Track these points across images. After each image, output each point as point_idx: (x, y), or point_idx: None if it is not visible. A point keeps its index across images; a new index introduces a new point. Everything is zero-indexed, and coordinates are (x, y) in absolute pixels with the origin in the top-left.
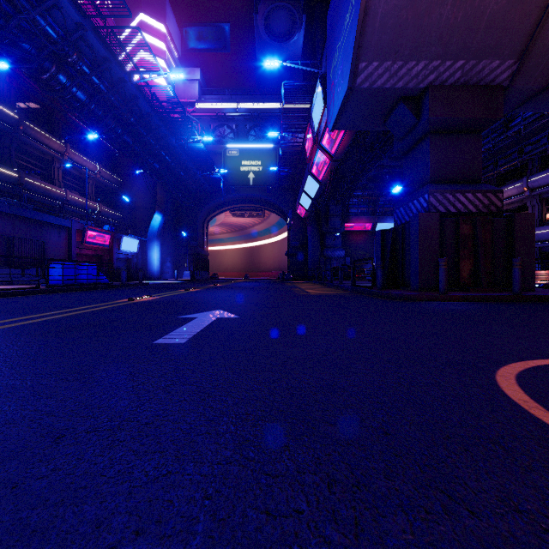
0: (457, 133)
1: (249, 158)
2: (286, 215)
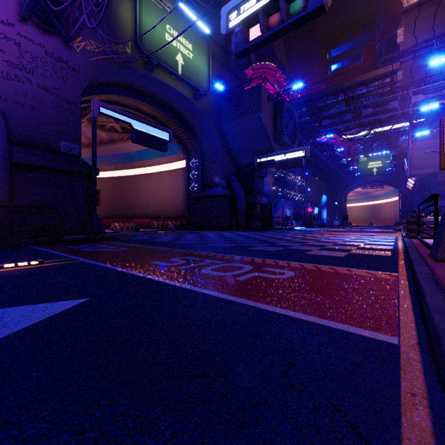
0: None
1: (373, 160)
2: (399, 188)
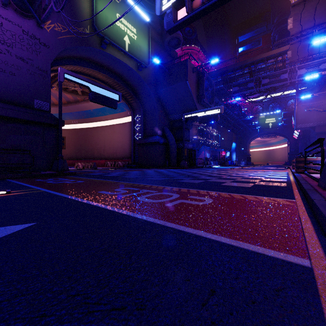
0: (325, 133)
1: (269, 117)
2: (288, 138)
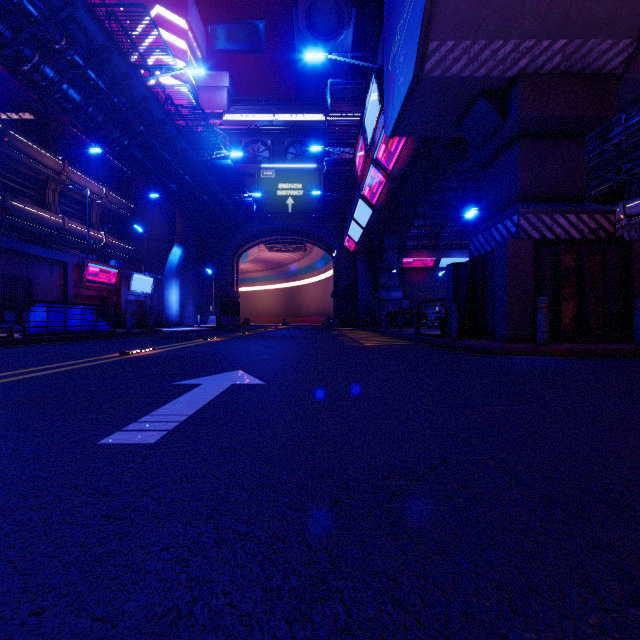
0: (555, 137)
1: (287, 180)
2: (332, 249)
